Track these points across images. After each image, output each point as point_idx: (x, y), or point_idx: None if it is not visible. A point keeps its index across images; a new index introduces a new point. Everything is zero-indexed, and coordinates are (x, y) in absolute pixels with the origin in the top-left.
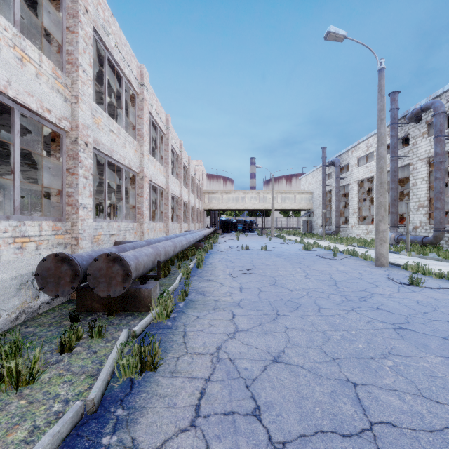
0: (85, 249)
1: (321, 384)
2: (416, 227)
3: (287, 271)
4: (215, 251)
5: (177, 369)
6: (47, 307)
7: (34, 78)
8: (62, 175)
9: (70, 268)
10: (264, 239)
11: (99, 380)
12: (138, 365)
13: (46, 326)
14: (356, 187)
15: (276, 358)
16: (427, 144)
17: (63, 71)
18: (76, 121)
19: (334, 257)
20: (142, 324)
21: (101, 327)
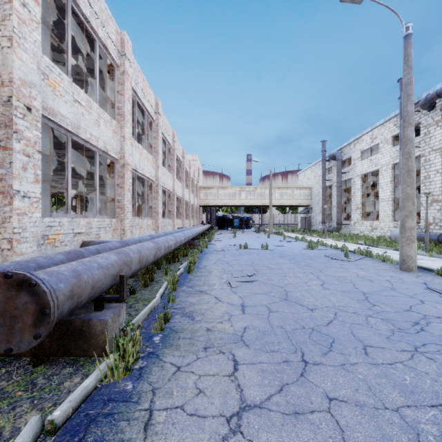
0: (27, 255)
1: None
2: (429, 224)
3: (297, 277)
4: (210, 250)
5: None
6: None
7: None
8: None
9: None
10: (263, 236)
11: None
12: None
13: None
14: (359, 182)
15: None
16: None
17: None
18: (10, 73)
19: (346, 258)
20: (72, 399)
21: None
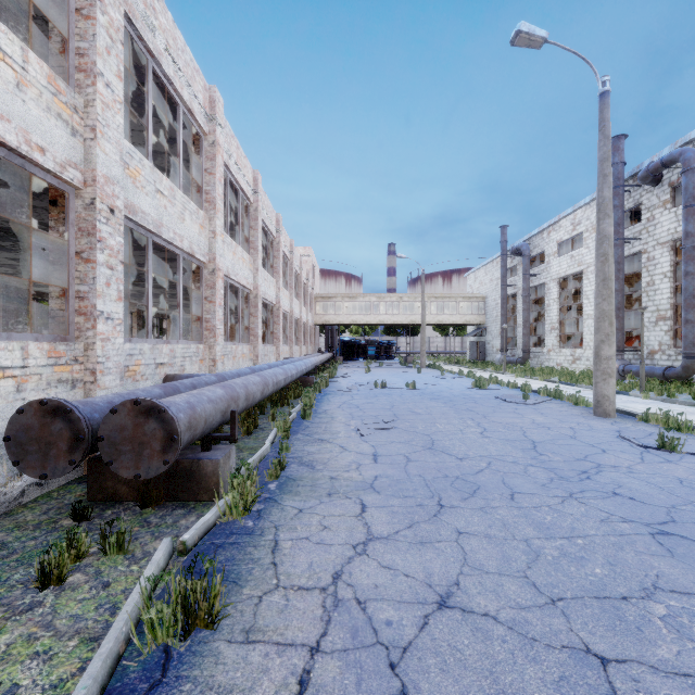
0: (110, 389)
1: (537, 661)
2: (653, 352)
3: (450, 424)
4: (332, 390)
5: (256, 624)
6: (38, 492)
7: (13, 89)
8: (68, 262)
9: (68, 426)
10: (411, 371)
11: (99, 658)
12: (179, 621)
13: (29, 529)
14: (556, 289)
15: (445, 599)
16: (671, 219)
17: (70, 84)
18: (93, 170)
19: (526, 401)
20: (198, 527)
21: (122, 534)
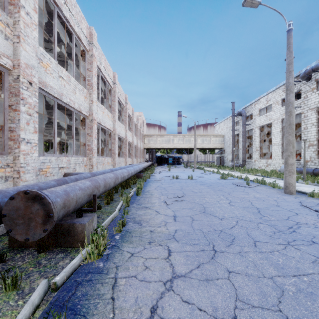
0: (29, 181)
1: None
2: (307, 161)
3: (212, 198)
4: (152, 180)
5: None
6: None
7: None
8: (3, 110)
9: None
10: (189, 170)
11: None
12: None
13: None
14: (258, 131)
15: None
16: (316, 97)
17: (5, 11)
18: (18, 60)
19: (248, 185)
20: (66, 270)
21: (16, 277)
